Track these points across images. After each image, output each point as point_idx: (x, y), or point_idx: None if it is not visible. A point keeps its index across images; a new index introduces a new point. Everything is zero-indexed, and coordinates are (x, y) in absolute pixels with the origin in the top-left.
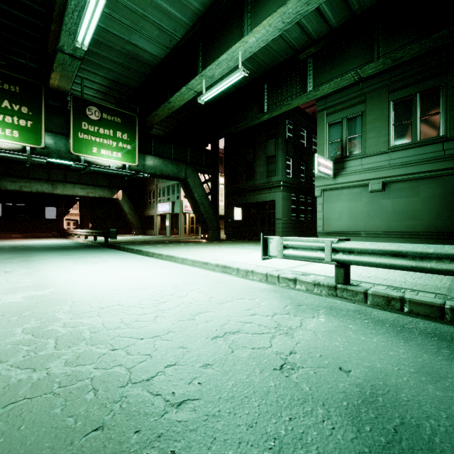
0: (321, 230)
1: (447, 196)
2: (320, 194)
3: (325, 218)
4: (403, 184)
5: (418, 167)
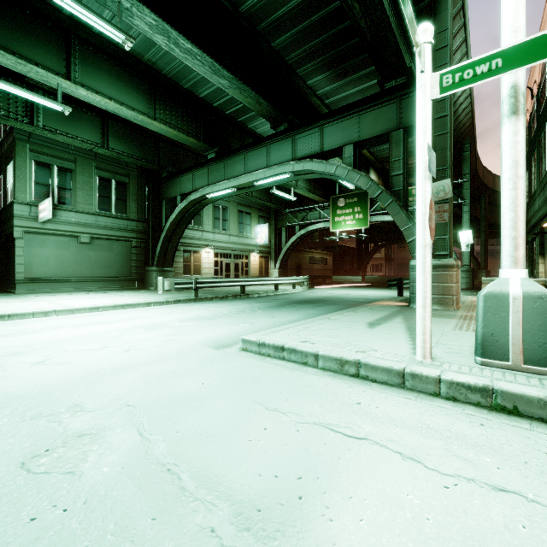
0: (23, 277)
1: (128, 254)
2: (23, 236)
3: (27, 263)
4: (104, 242)
5: (115, 232)
